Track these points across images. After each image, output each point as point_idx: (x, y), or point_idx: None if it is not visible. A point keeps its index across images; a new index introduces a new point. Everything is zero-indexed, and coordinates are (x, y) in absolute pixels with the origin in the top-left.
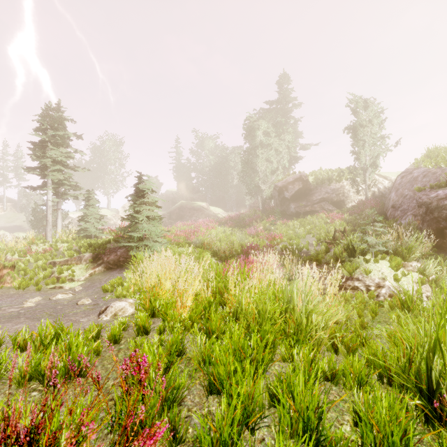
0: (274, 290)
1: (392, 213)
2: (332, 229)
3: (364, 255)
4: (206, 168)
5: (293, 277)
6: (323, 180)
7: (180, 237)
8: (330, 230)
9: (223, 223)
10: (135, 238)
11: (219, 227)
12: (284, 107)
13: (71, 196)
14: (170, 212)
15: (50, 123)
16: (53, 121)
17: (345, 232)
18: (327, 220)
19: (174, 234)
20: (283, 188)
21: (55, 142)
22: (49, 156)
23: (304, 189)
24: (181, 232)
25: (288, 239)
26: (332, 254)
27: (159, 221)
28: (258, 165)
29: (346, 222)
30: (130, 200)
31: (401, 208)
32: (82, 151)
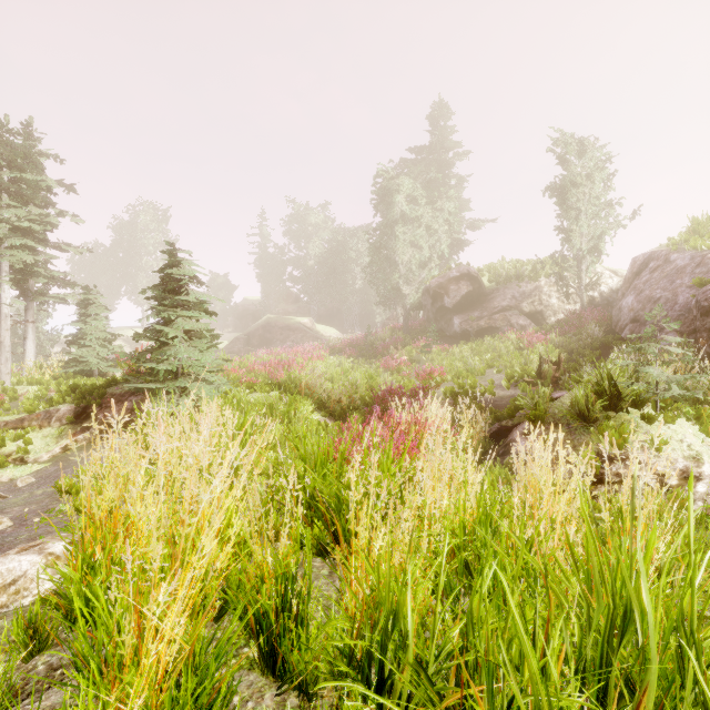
0: (515, 538)
1: (636, 330)
2: (533, 358)
3: (639, 405)
4: (310, 262)
5: (517, 466)
6: (507, 277)
7: (259, 375)
8: (530, 360)
9: (337, 351)
10: (161, 374)
11: (331, 357)
12: (441, 158)
13: (55, 298)
14: (248, 334)
15: (6, 155)
16: (13, 152)
17: (560, 363)
18: (519, 344)
19: (249, 368)
20: (440, 291)
21: (17, 194)
22: (3, 218)
23: (476, 293)
24: (261, 365)
25: (454, 378)
26: (562, 404)
27: (212, 340)
28: (398, 253)
29: (555, 347)
30: (150, 297)
31: (652, 321)
32: (76, 215)
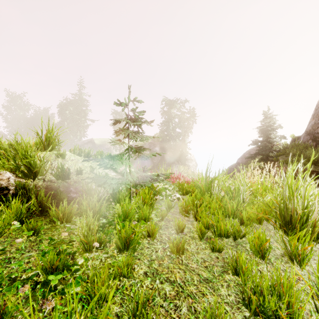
0: None
1: None
2: None
3: None
4: (14, 119)
5: None
6: (102, 143)
7: None
8: None
9: None
10: None
11: None
12: (82, 98)
13: None
14: None
15: None
16: None
17: None
18: None
19: None
20: (82, 146)
21: None
22: None
23: (93, 147)
24: None
25: None
26: None
27: None
28: (66, 130)
29: None
30: None
31: None
32: None
